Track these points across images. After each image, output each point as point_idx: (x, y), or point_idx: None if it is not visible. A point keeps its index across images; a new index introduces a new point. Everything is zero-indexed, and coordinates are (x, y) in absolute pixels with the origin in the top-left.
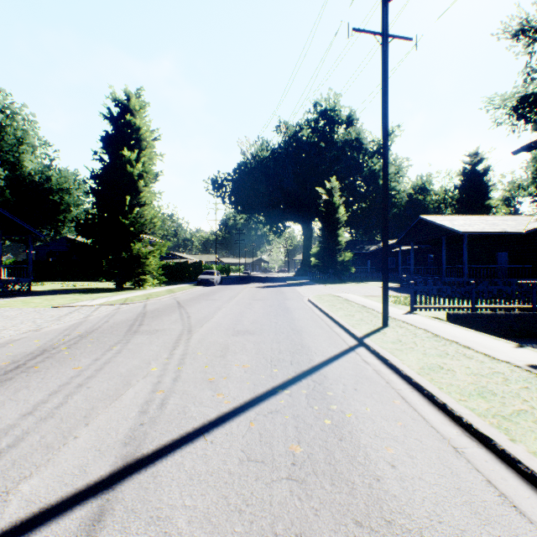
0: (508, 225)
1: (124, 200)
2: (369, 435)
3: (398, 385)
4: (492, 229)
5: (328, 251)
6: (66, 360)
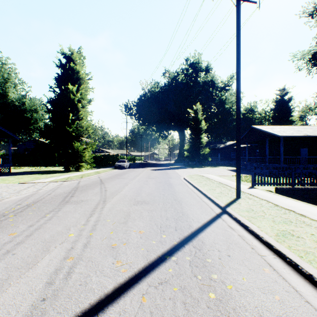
0: (307, 131)
1: (69, 116)
2: (254, 315)
3: (262, 251)
4: (298, 134)
5: (195, 147)
6: (8, 226)
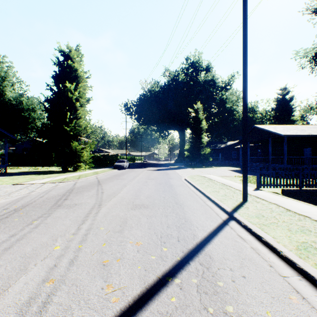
0: (311, 130)
1: (66, 115)
2: None
3: (283, 270)
4: (302, 133)
5: (195, 147)
6: None
